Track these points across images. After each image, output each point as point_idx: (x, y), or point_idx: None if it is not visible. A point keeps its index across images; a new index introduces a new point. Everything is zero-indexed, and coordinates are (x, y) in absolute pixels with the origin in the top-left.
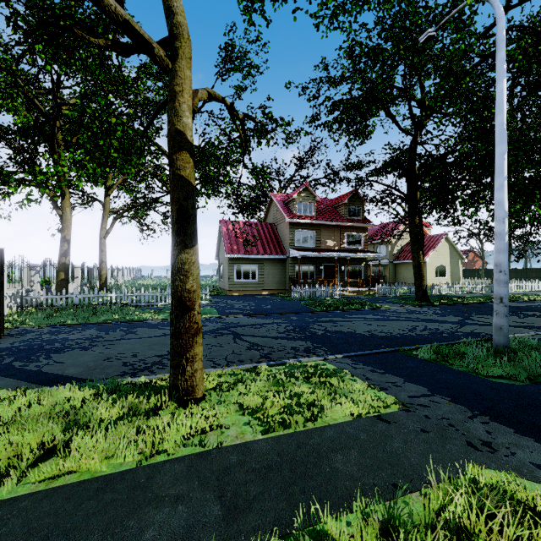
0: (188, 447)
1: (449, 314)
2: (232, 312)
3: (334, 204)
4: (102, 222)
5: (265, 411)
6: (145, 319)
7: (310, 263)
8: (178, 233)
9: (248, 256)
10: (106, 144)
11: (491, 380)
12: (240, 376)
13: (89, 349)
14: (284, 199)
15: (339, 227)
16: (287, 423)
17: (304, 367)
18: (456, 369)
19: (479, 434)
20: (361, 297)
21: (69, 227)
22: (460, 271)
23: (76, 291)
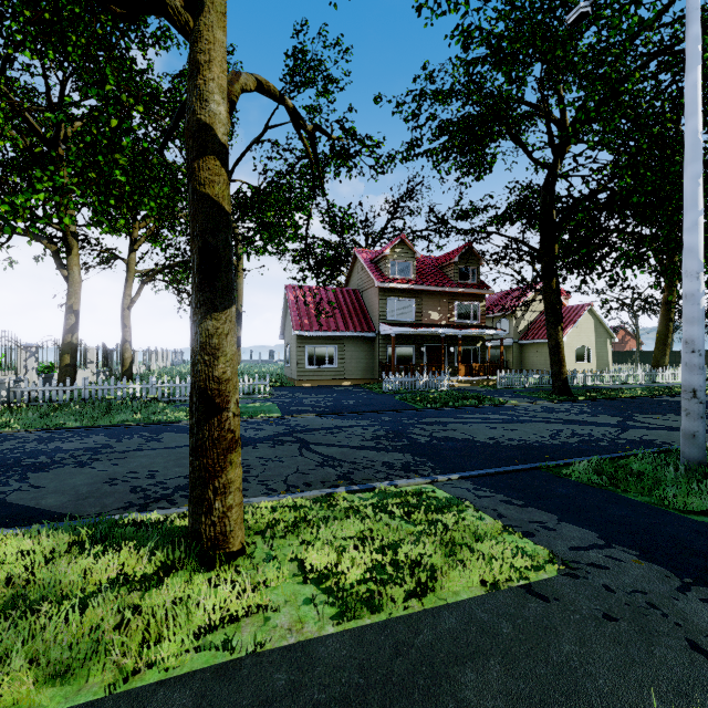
0: (203, 652)
1: (602, 412)
2: (301, 410)
3: (440, 264)
4: (126, 287)
5: (340, 576)
6: (178, 419)
7: (408, 343)
8: (202, 287)
9: (324, 333)
10: (107, 161)
11: (693, 519)
12: (305, 510)
13: (86, 465)
14: (372, 256)
15: (447, 295)
16: (377, 602)
17: (402, 495)
18: (633, 500)
19: (705, 625)
20: (477, 390)
21: (78, 293)
22: (608, 354)
23: (85, 380)
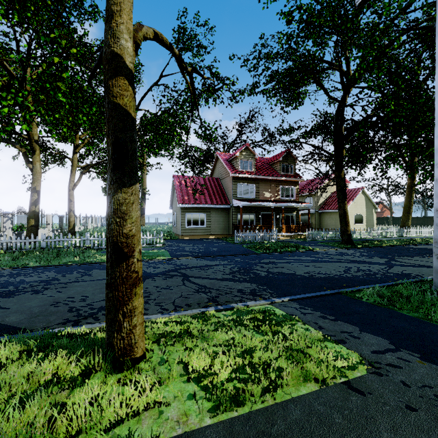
0: None
1: (374, 255)
2: (183, 254)
3: (270, 162)
4: (71, 176)
5: (213, 376)
6: (103, 261)
7: (250, 211)
8: (114, 170)
9: (198, 206)
10: (52, 88)
11: None
12: (187, 324)
13: (40, 293)
14: (228, 157)
15: (275, 181)
16: (241, 398)
17: (253, 313)
18: (407, 315)
19: None
20: (294, 241)
21: (39, 179)
22: (374, 219)
23: (43, 235)
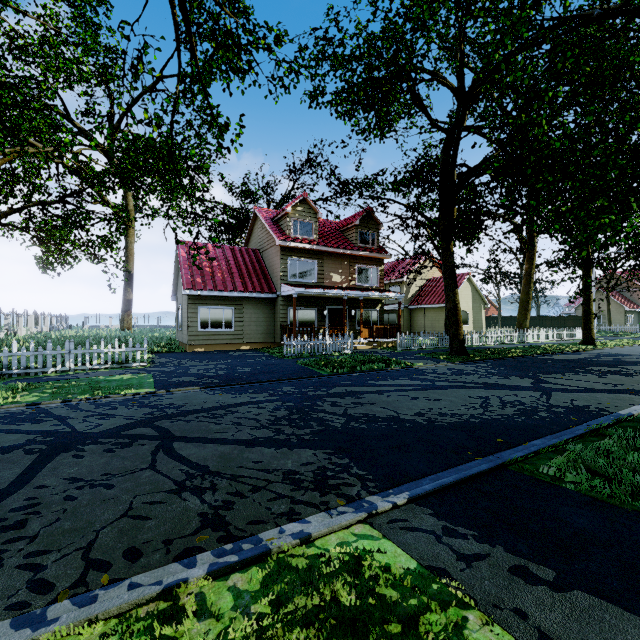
0: None
1: (508, 373)
2: (182, 382)
3: (341, 227)
4: None
5: None
6: None
7: (310, 305)
8: None
9: (220, 293)
10: None
11: None
12: None
13: None
14: (273, 215)
15: (348, 257)
16: None
17: (325, 577)
18: None
19: None
20: (379, 352)
21: None
22: (482, 318)
23: None
